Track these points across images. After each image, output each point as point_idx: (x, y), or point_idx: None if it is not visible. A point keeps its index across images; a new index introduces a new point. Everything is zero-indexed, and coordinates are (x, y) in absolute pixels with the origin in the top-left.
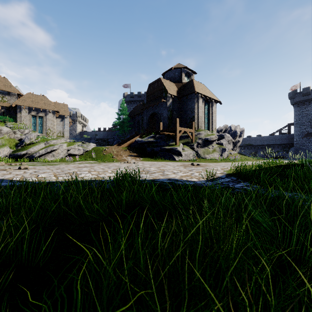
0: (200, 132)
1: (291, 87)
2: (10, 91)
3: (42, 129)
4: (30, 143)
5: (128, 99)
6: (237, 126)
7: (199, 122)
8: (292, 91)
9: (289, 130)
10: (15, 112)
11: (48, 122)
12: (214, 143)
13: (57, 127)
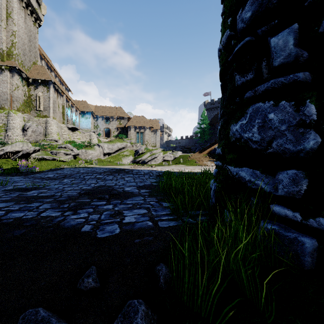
0: None
1: None
2: (124, 116)
3: (142, 142)
4: (142, 153)
5: (209, 107)
6: None
7: None
8: None
9: None
10: (126, 131)
11: (146, 136)
12: None
13: (151, 139)
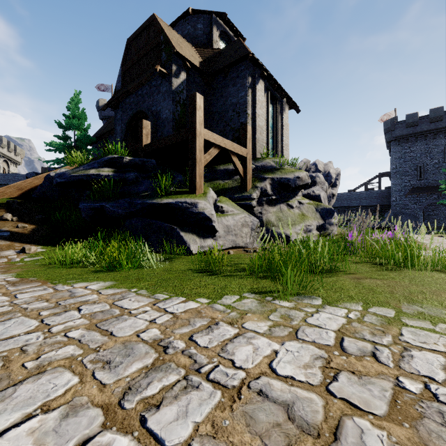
0: (265, 162)
1: (382, 116)
2: None
3: None
4: None
5: (108, 113)
6: (328, 163)
7: (256, 140)
8: (390, 118)
9: (380, 185)
10: None
11: None
12: (300, 195)
13: None
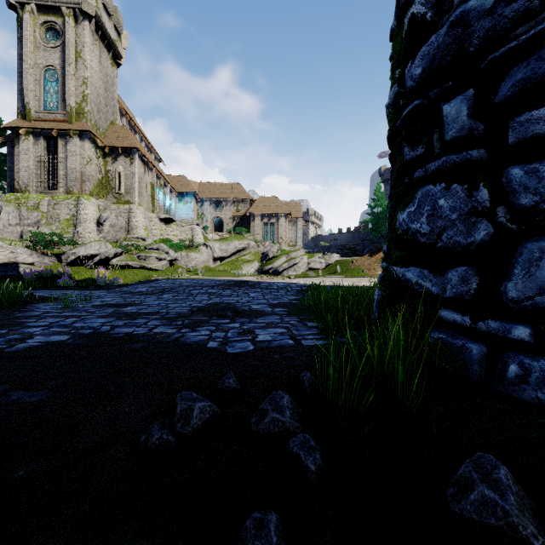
0: None
1: None
2: (244, 198)
3: (274, 239)
4: (273, 257)
5: (388, 176)
6: None
7: None
8: None
9: None
10: (248, 221)
11: (280, 229)
12: None
13: (288, 234)
